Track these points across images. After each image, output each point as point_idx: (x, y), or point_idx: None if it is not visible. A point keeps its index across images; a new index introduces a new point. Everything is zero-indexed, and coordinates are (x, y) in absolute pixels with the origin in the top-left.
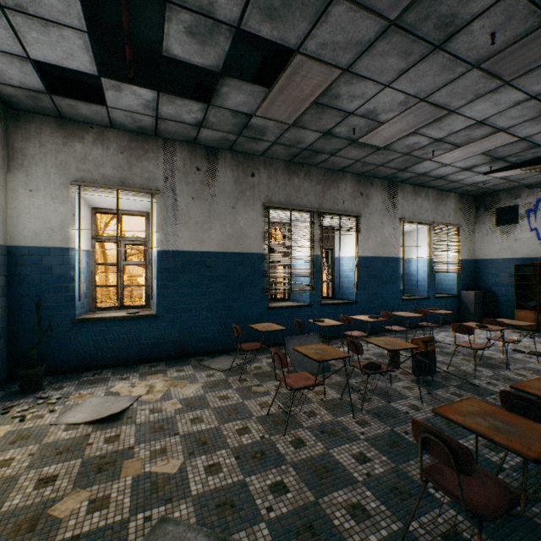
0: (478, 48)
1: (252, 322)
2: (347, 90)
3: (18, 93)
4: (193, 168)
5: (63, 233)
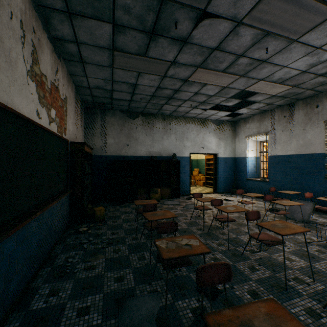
0: (275, 48)
1: (316, 195)
2: (277, 77)
3: (231, 119)
4: (282, 117)
5: (244, 152)
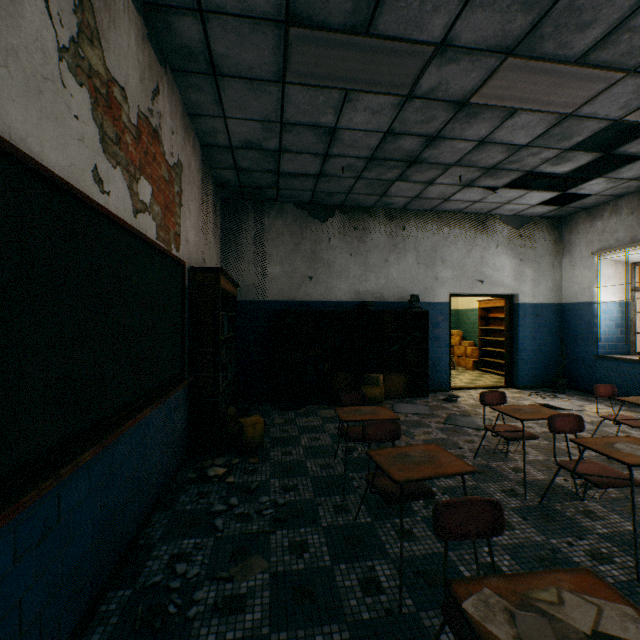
0: None
1: None
2: None
3: (553, 213)
4: None
5: (589, 292)
